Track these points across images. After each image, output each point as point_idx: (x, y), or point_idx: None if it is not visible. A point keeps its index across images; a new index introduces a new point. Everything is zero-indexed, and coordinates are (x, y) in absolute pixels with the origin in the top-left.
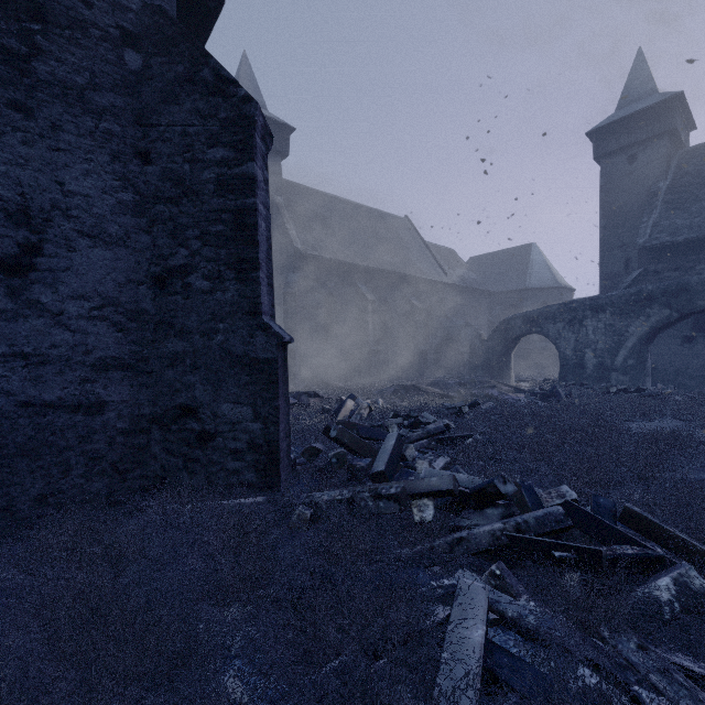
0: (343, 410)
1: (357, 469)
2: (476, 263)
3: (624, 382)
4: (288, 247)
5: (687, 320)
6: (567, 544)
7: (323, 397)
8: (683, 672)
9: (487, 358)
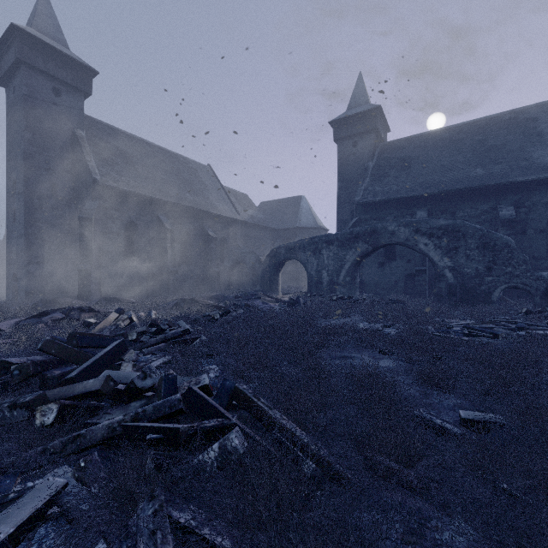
0: (102, 322)
1: (48, 378)
2: (265, 207)
3: (344, 293)
4: (87, 177)
5: (381, 252)
6: (160, 427)
7: (99, 311)
8: (179, 526)
9: (263, 277)
